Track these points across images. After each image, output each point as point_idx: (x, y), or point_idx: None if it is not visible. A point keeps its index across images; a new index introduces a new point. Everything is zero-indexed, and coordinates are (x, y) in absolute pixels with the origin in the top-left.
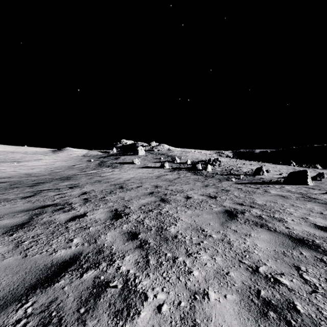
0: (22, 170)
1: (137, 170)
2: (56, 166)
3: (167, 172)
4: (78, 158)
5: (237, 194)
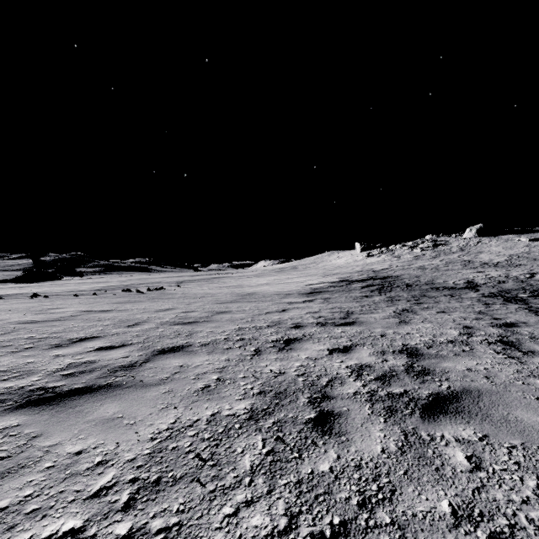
0: None
1: None
2: None
3: None
4: None
5: None
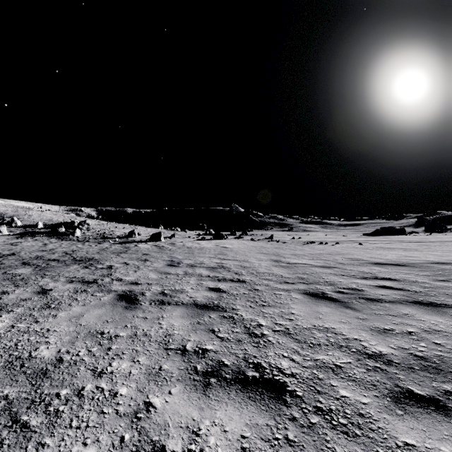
0: None
1: None
2: None
3: (14, 239)
4: None
5: (119, 248)
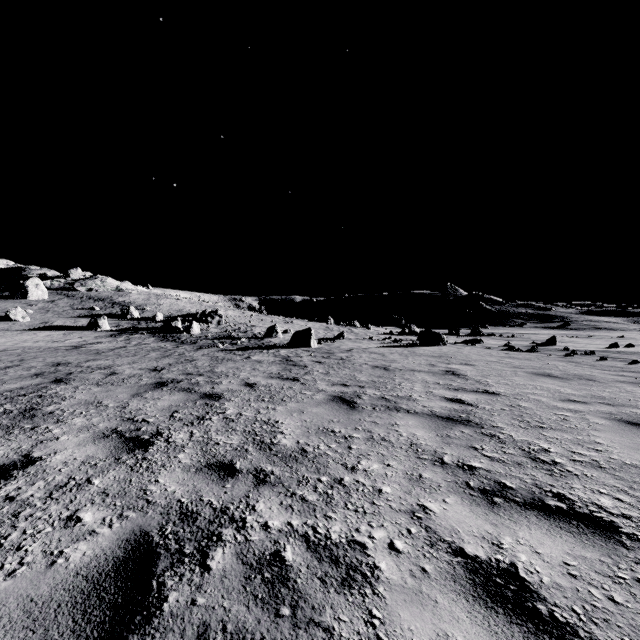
0: None
1: (20, 336)
2: None
3: (102, 338)
4: None
5: (200, 364)
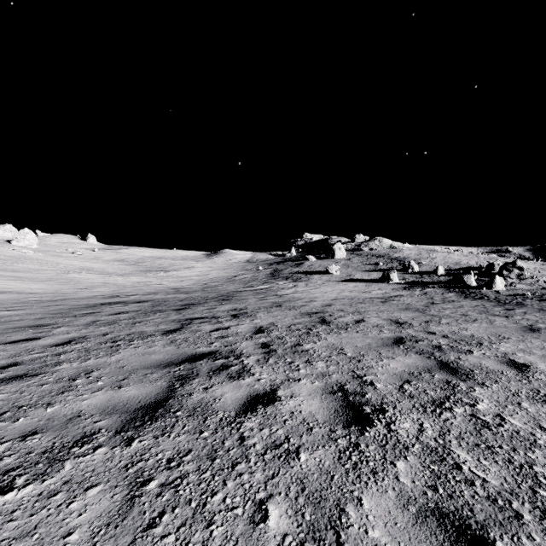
0: (170, 283)
1: (338, 286)
2: (212, 277)
3: (398, 290)
4: (240, 265)
5: None
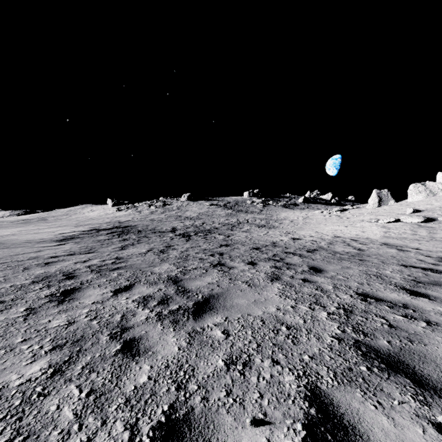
0: None
1: None
2: None
3: None
4: None
5: None
